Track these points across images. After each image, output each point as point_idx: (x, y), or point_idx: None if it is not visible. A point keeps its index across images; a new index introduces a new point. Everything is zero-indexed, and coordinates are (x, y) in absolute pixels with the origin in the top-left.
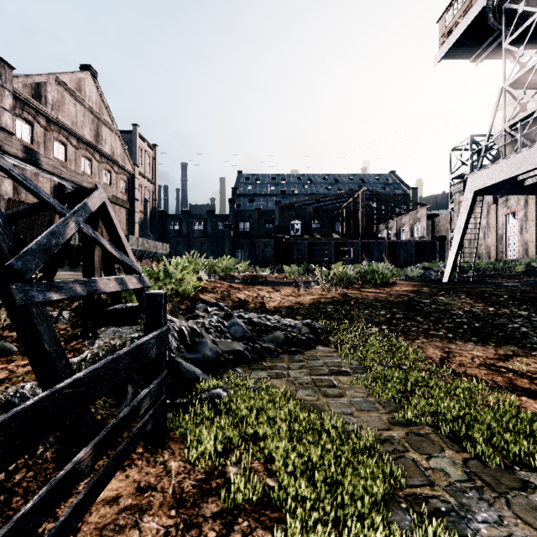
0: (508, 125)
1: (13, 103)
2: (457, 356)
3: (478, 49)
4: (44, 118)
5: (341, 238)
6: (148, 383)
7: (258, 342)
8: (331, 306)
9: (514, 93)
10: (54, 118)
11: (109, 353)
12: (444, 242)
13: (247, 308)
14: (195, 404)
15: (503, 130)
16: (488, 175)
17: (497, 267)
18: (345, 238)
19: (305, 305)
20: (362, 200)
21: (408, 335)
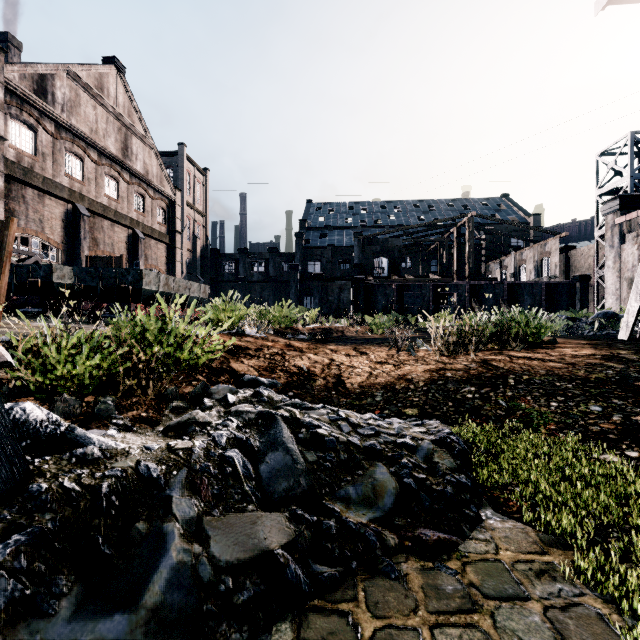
0: None
1: (6, 99)
2: None
3: None
4: (51, 122)
5: (442, 279)
6: None
7: (329, 507)
8: (470, 388)
9: None
10: (66, 123)
11: None
12: (587, 284)
13: (311, 387)
14: None
15: None
16: None
17: None
18: (447, 279)
19: (418, 384)
20: (469, 229)
21: None
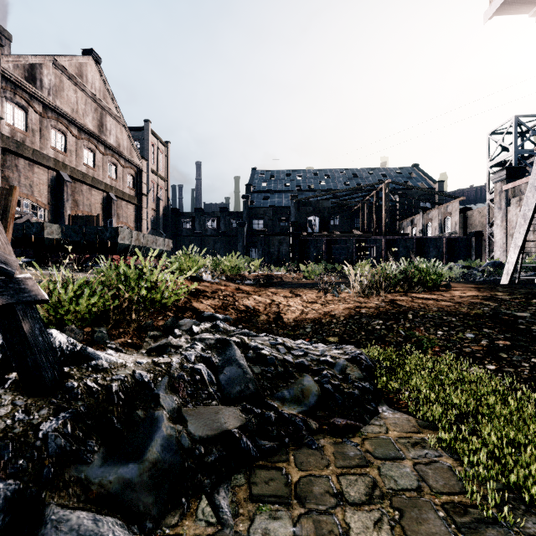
0: None
1: (2, 85)
2: None
3: None
4: (39, 104)
5: (364, 235)
6: None
7: (270, 403)
8: (378, 321)
9: None
10: (51, 104)
11: None
12: (480, 238)
13: (256, 321)
14: None
15: None
16: None
17: None
18: (367, 235)
19: (339, 319)
20: (385, 194)
21: None
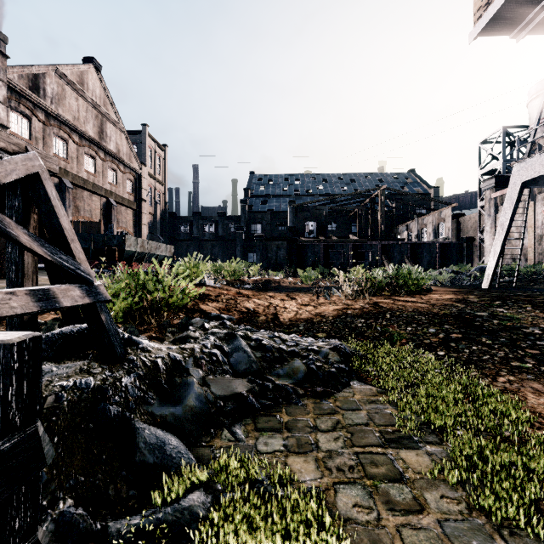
0: None
1: (7, 95)
2: None
3: (521, 22)
4: (42, 112)
5: (360, 240)
6: None
7: (268, 378)
8: (361, 320)
9: None
10: (54, 112)
11: None
12: (472, 244)
13: (256, 321)
14: (144, 541)
15: None
16: (541, 163)
17: (537, 270)
18: (363, 240)
19: (328, 318)
20: (381, 200)
21: (481, 367)
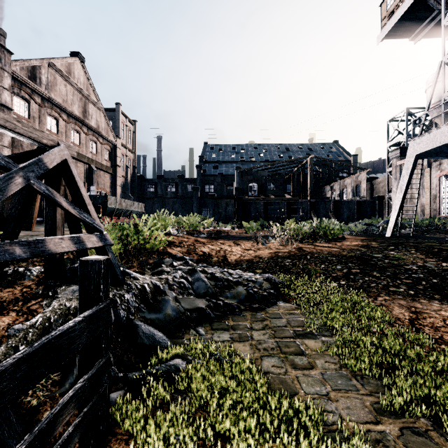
0: (447, 94)
1: (11, 83)
2: (427, 317)
3: (417, 28)
4: (38, 96)
5: (292, 198)
6: (82, 371)
7: (220, 298)
8: (288, 260)
9: (446, 70)
10: (48, 96)
11: (61, 318)
12: (382, 202)
13: (210, 261)
14: (150, 379)
15: (442, 99)
16: (429, 140)
17: (432, 223)
18: (295, 198)
19: (264, 259)
20: (310, 166)
21: (368, 291)
